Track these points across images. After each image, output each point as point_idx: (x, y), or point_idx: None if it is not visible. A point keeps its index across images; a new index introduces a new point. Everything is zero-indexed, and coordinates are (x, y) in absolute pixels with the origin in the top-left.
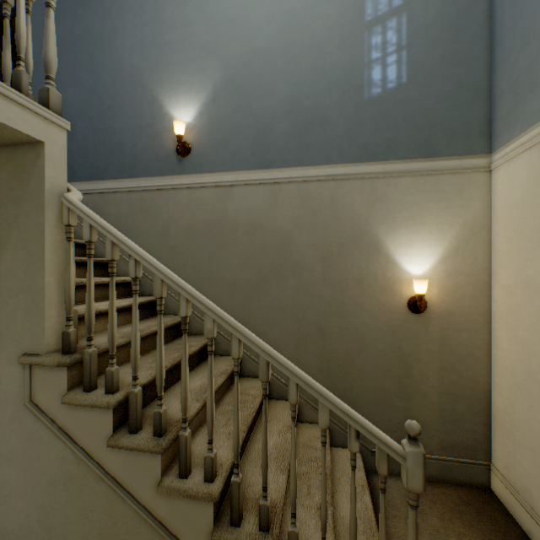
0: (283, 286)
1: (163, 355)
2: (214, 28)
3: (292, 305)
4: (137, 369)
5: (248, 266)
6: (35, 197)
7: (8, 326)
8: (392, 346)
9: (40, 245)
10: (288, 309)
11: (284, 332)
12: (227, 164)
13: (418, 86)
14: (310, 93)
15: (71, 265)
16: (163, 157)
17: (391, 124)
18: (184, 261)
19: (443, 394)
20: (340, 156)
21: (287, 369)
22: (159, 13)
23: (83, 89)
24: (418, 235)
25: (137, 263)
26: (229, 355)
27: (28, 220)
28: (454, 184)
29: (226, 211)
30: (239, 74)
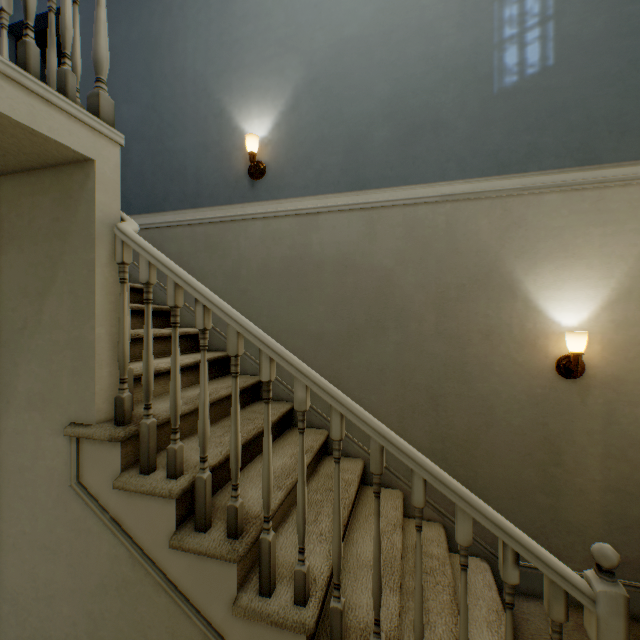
0: (382, 340)
1: (238, 431)
2: (295, 16)
3: (394, 365)
4: (205, 448)
5: (337, 314)
6: (82, 229)
7: (53, 389)
8: (534, 422)
9: (88, 288)
10: (390, 370)
11: (384, 400)
12: (310, 187)
13: (572, 68)
14: (419, 89)
15: (125, 313)
16: (232, 181)
17: (532, 123)
18: (257, 309)
19: (609, 491)
20: (460, 169)
21: (410, 459)
22: (227, 6)
23: (140, 104)
24: (571, 272)
25: (206, 310)
26: (313, 427)
27: (75, 258)
28: (625, 200)
29: (309, 245)
30: (325, 72)
